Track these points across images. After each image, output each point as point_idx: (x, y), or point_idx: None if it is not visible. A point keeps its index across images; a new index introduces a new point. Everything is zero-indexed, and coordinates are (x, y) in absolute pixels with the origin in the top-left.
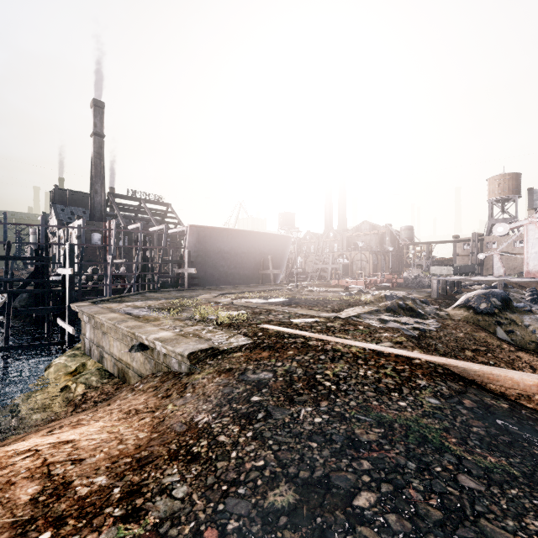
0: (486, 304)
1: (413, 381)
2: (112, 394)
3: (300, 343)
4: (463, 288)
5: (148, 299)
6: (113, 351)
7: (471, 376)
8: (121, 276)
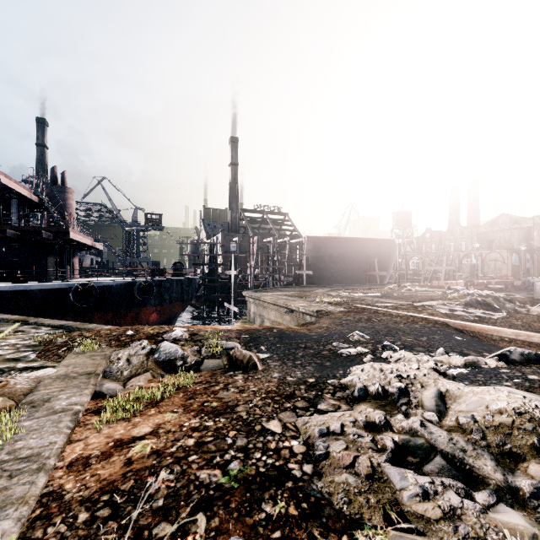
0: None
1: (416, 322)
2: None
3: (373, 311)
4: None
5: (282, 291)
6: (270, 317)
7: (456, 326)
8: (256, 276)
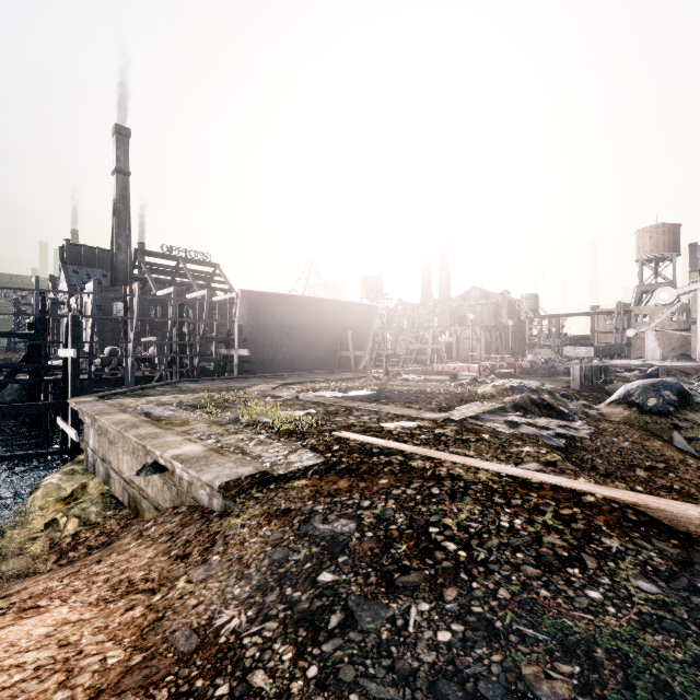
0: (656, 400)
1: (596, 540)
2: (116, 535)
3: (398, 464)
4: (611, 376)
5: (180, 392)
6: (122, 469)
7: (683, 525)
8: (149, 359)
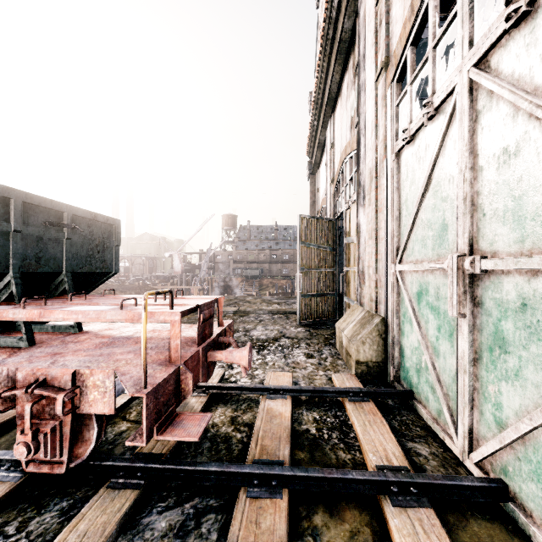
0: (132, 281)
1: None
2: None
3: None
4: (162, 279)
5: None
6: None
7: None
8: None
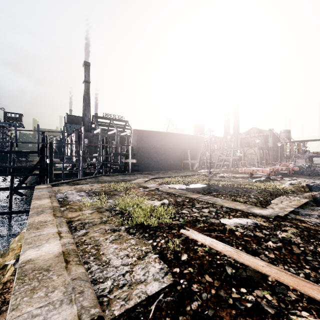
0: None
1: None
2: None
3: None
4: None
5: (96, 182)
6: None
7: None
8: (93, 164)
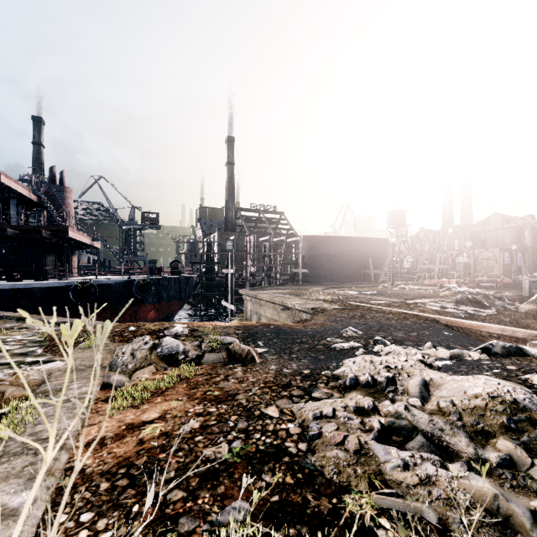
0: None
1: (408, 319)
2: None
3: (366, 308)
4: None
5: (278, 289)
6: (267, 315)
7: (445, 322)
8: (252, 274)
